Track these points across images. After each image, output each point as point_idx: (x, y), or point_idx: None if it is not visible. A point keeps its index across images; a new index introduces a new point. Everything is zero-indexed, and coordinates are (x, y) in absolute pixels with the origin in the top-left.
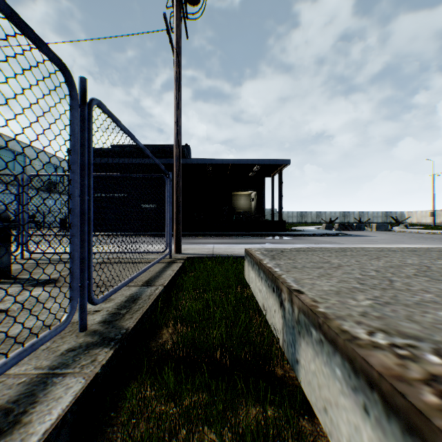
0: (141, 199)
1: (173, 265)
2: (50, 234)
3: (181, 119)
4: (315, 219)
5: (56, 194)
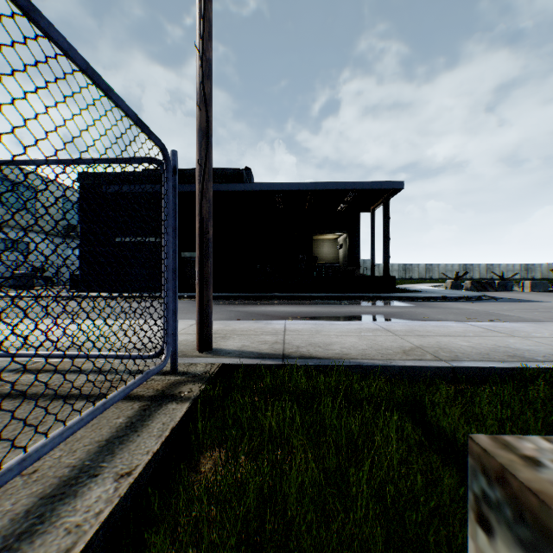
0: (181, 245)
1: (154, 420)
2: (49, 295)
3: (211, 47)
4: (424, 274)
5: (77, 241)
